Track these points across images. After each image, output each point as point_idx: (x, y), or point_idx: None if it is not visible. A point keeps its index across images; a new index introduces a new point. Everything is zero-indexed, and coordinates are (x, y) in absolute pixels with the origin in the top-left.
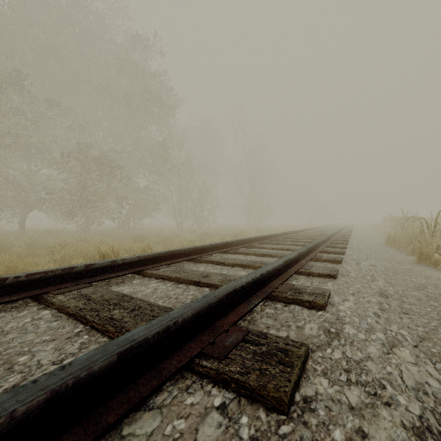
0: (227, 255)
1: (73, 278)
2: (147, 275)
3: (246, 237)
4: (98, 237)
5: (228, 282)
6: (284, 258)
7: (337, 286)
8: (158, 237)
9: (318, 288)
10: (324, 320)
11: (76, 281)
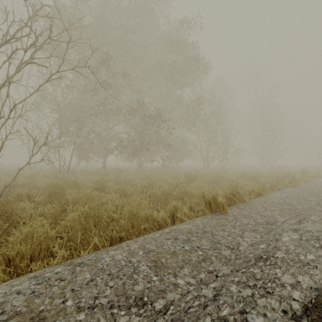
0: None
1: None
2: None
3: None
4: (158, 175)
5: None
6: None
7: None
8: (208, 177)
9: None
10: None
11: None
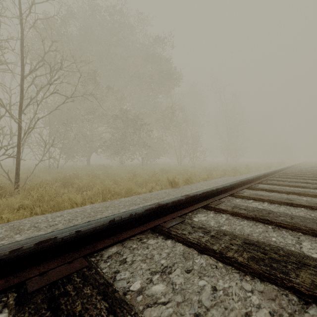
0: (264, 185)
1: (211, 196)
2: (237, 197)
3: (239, 171)
4: (138, 170)
5: None
6: None
7: None
8: (177, 170)
9: None
10: None
11: (212, 198)
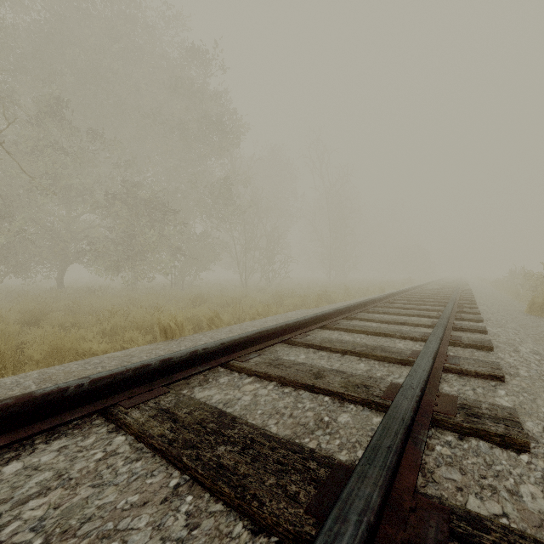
0: (326, 333)
1: (145, 380)
2: (234, 369)
3: (331, 298)
4: (149, 298)
5: (355, 388)
6: (427, 350)
7: (516, 398)
8: (222, 298)
9: (496, 405)
10: (542, 476)
11: (149, 383)
